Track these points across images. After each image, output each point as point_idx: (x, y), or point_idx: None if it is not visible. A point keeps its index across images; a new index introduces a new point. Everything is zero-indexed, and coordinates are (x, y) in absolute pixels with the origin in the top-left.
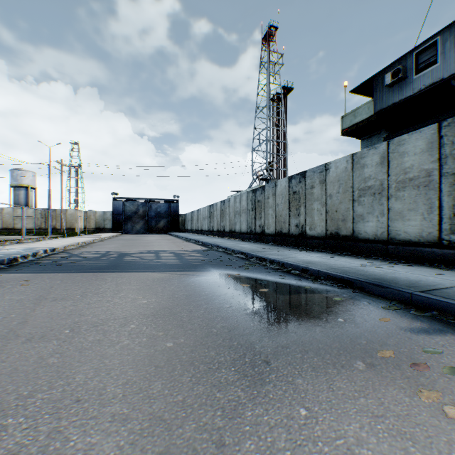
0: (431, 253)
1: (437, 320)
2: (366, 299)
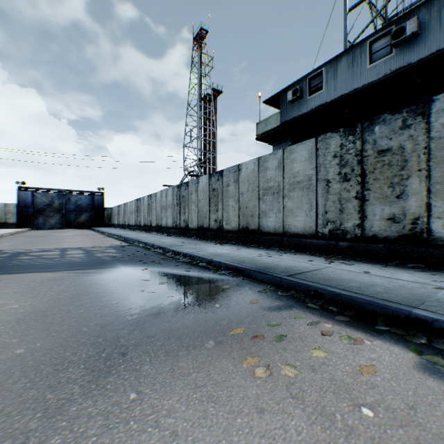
0: (311, 243)
1: (293, 298)
2: (250, 285)
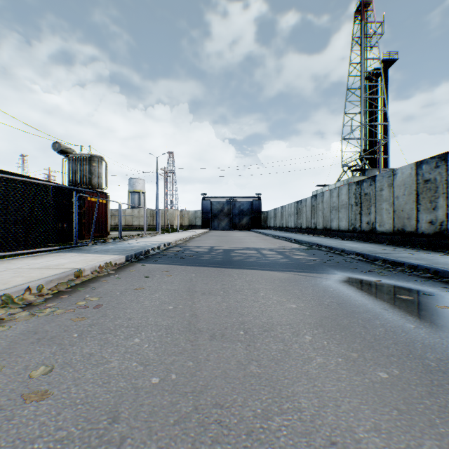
0: None
1: None
2: None
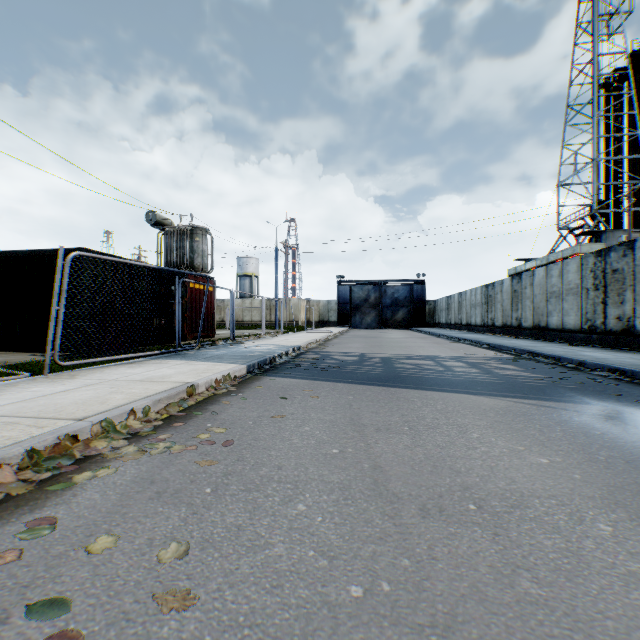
0: None
1: None
2: None
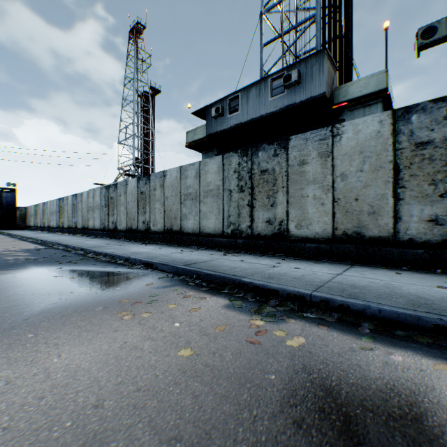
0: (219, 241)
1: (181, 280)
2: (154, 274)
